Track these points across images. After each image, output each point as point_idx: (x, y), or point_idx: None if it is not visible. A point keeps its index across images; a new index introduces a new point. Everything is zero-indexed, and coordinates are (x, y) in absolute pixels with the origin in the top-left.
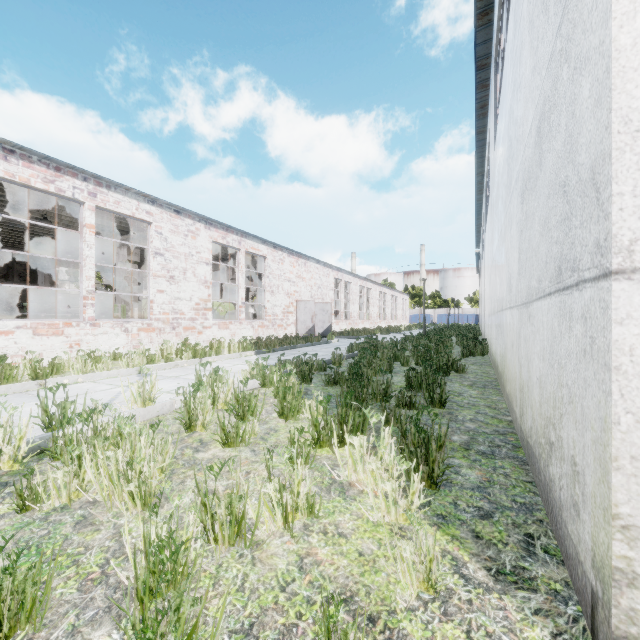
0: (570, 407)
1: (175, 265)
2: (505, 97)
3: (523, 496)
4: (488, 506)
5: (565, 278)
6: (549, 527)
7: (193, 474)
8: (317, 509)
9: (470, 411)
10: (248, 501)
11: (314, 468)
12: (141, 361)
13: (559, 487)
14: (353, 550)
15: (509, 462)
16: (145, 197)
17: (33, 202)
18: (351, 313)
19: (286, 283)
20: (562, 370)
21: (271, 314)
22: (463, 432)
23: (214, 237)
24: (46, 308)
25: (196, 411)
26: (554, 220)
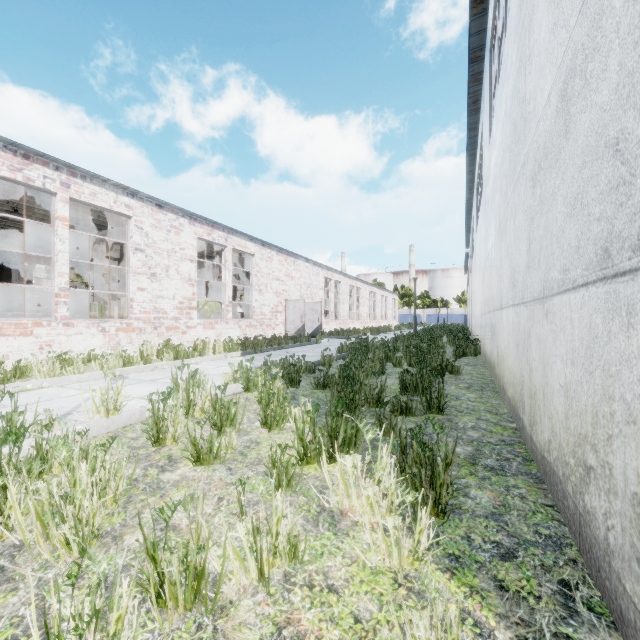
0: (630, 428)
1: (157, 262)
2: (506, 81)
3: (547, 525)
4: (508, 541)
5: (618, 261)
6: (586, 570)
7: (154, 502)
8: (301, 550)
9: (470, 417)
10: (211, 550)
11: (299, 491)
12: (117, 363)
13: (605, 526)
14: (347, 613)
15: (522, 480)
16: (124, 189)
17: (1, 193)
18: (341, 313)
19: (275, 282)
20: (612, 379)
21: (259, 313)
22: (466, 442)
23: (199, 233)
24: (20, 307)
25: (166, 422)
26: (594, 192)
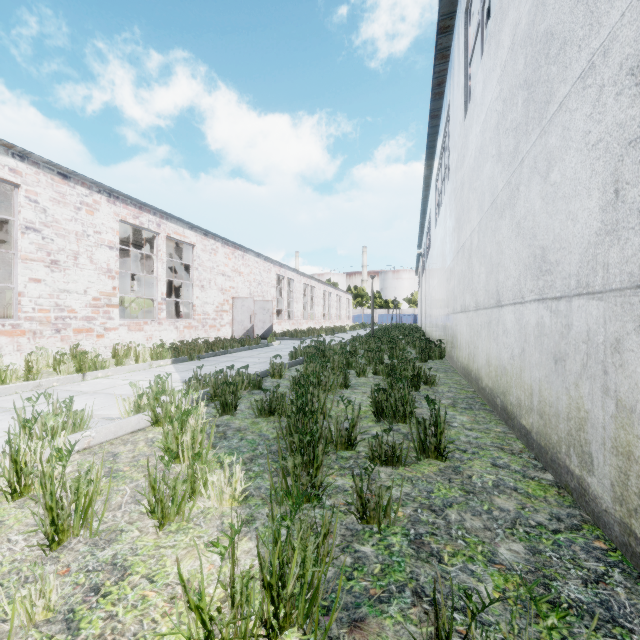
0: None
1: (60, 246)
2: (514, 1)
3: None
4: None
5: None
6: None
7: None
8: None
9: (483, 462)
10: None
11: None
12: None
13: None
14: None
15: None
16: (8, 148)
17: None
18: (295, 312)
19: (220, 277)
20: None
21: (201, 313)
22: (506, 529)
23: (122, 215)
24: None
25: None
26: None
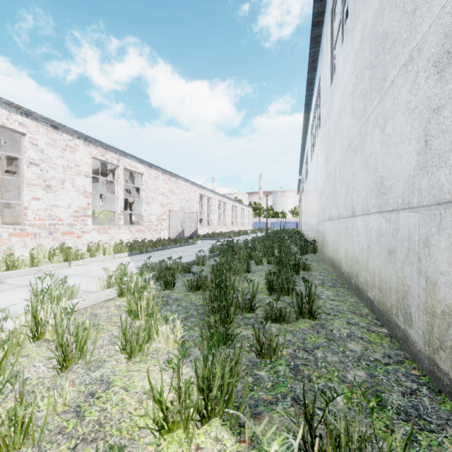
0: None
1: (52, 175)
2: (363, 9)
3: None
4: None
5: None
6: None
7: None
8: None
9: (341, 321)
10: None
11: None
12: None
13: None
14: None
15: None
16: (17, 109)
17: None
18: (212, 220)
19: (160, 196)
20: None
21: (147, 221)
22: (354, 362)
23: (93, 153)
24: None
25: None
26: None
